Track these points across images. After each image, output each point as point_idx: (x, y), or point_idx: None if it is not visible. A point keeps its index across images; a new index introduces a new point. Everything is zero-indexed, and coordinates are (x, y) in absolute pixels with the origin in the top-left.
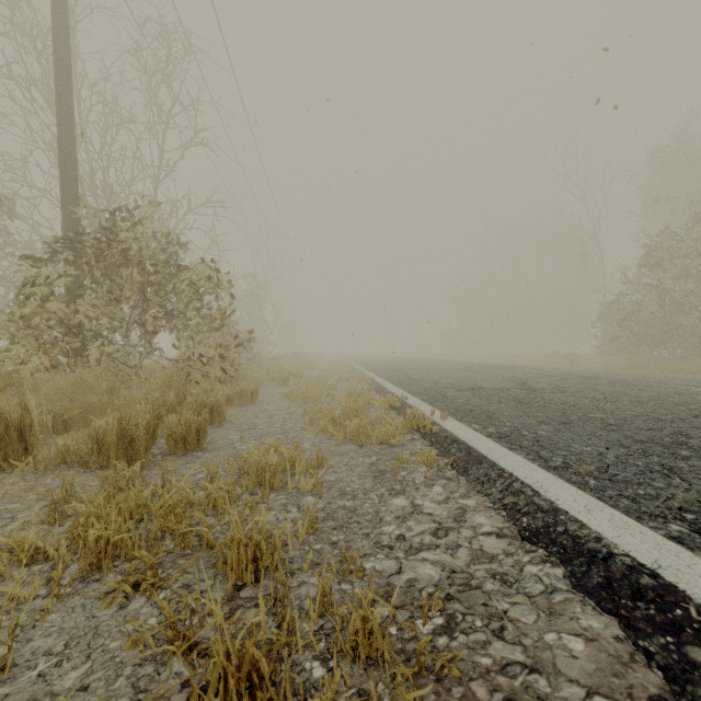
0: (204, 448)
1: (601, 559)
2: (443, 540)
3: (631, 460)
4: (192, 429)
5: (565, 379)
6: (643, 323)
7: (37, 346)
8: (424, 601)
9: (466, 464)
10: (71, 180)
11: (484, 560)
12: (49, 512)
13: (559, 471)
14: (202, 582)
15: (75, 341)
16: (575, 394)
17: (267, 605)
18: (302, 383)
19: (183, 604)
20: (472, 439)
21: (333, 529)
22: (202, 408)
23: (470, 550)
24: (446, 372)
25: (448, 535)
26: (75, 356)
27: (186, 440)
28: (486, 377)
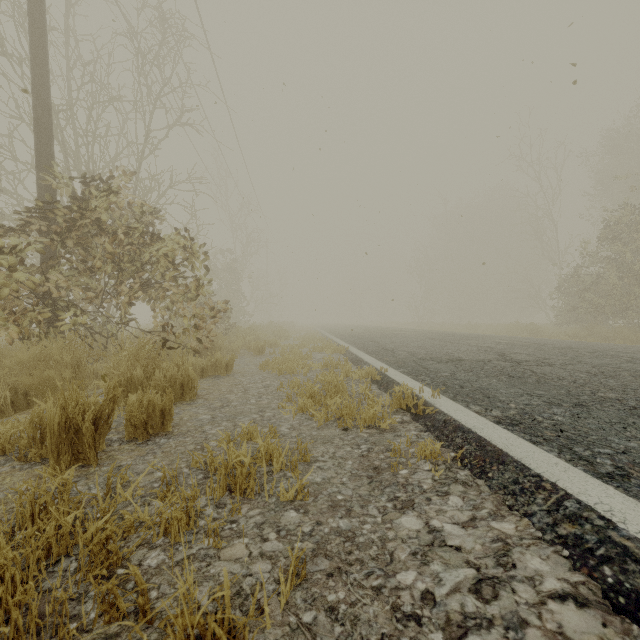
0: (169, 432)
1: None
2: (494, 607)
3: None
4: (155, 411)
5: (542, 350)
6: (601, 294)
7: (5, 317)
8: None
9: (481, 463)
10: (46, 150)
11: None
12: None
13: (619, 482)
14: None
15: (47, 311)
16: (565, 368)
17: None
18: (278, 353)
19: None
20: (479, 427)
21: (328, 576)
22: (171, 383)
23: (546, 635)
24: (418, 342)
25: (499, 595)
26: (47, 327)
27: (148, 425)
28: (460, 347)
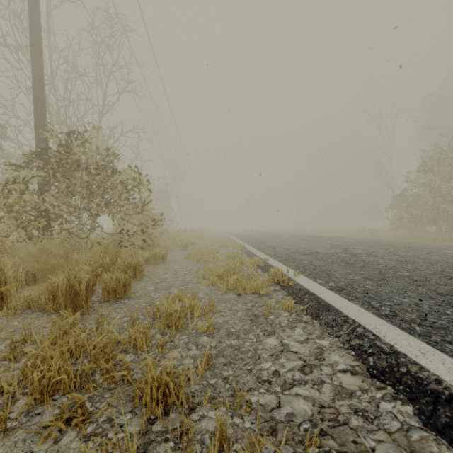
0: (129, 297)
1: (445, 400)
2: (309, 376)
3: (441, 310)
4: (120, 283)
5: (373, 246)
6: (420, 209)
7: (17, 224)
8: (306, 443)
9: (317, 311)
10: (41, 112)
11: (345, 395)
12: (10, 351)
13: (390, 318)
14: (122, 415)
15: (43, 221)
16: (384, 257)
17: (175, 439)
18: (196, 249)
19: (102, 451)
20: (319, 291)
21: (224, 365)
22: (128, 267)
23: (332, 386)
24: (292, 241)
25: (313, 371)
26: (43, 231)
27: (116, 291)
28: (319, 245)
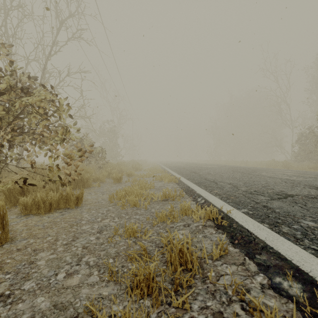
0: None
1: None
2: None
3: None
4: None
5: None
6: None
7: None
8: None
9: None
10: None
11: None
12: None
13: None
14: None
15: None
16: None
17: None
18: (131, 181)
19: None
20: None
21: None
22: None
23: None
24: (227, 174)
25: None
26: None
27: None
28: (265, 179)
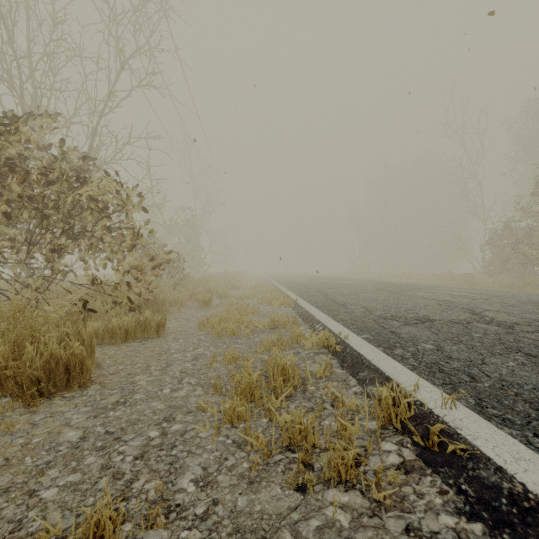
0: None
1: None
2: None
3: None
4: None
5: (512, 305)
6: (534, 246)
7: None
8: None
9: None
10: None
11: None
12: None
13: None
14: None
15: None
16: None
17: None
18: (225, 305)
19: None
20: None
21: None
22: (51, 365)
23: None
24: (367, 294)
25: None
26: None
27: None
28: (416, 301)
